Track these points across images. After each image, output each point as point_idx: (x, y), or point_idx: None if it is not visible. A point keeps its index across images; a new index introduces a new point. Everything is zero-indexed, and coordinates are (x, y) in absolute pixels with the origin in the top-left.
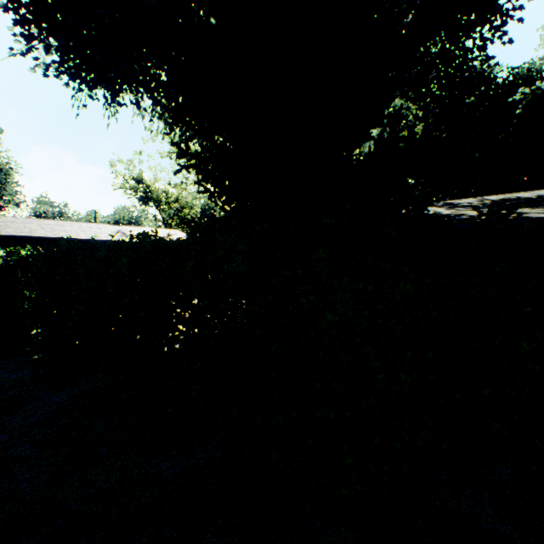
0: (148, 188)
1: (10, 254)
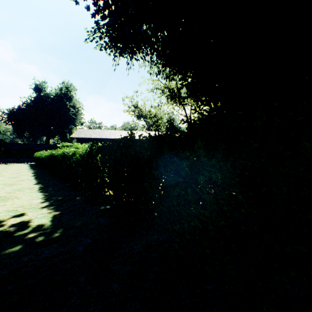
0: (140, 110)
1: (93, 145)
